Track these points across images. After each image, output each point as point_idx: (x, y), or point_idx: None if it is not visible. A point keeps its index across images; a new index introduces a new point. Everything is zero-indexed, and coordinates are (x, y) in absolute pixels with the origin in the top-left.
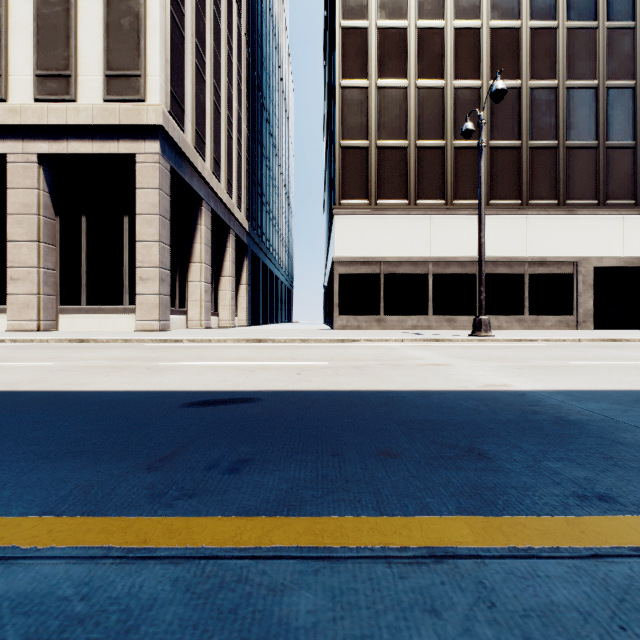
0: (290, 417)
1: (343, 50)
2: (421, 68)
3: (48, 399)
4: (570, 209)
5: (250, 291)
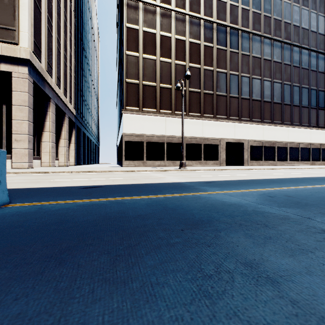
0: (115, 189)
1: (127, 37)
2: (162, 52)
3: (27, 189)
4: (217, 119)
5: (76, 147)
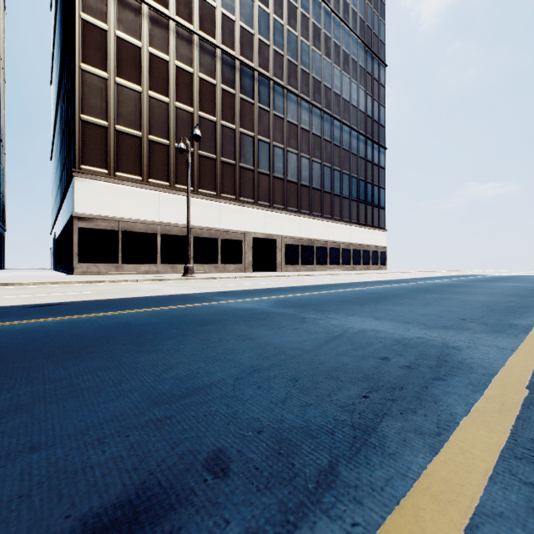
0: (91, 305)
1: (83, 38)
2: (152, 83)
3: None
4: (242, 203)
5: None
